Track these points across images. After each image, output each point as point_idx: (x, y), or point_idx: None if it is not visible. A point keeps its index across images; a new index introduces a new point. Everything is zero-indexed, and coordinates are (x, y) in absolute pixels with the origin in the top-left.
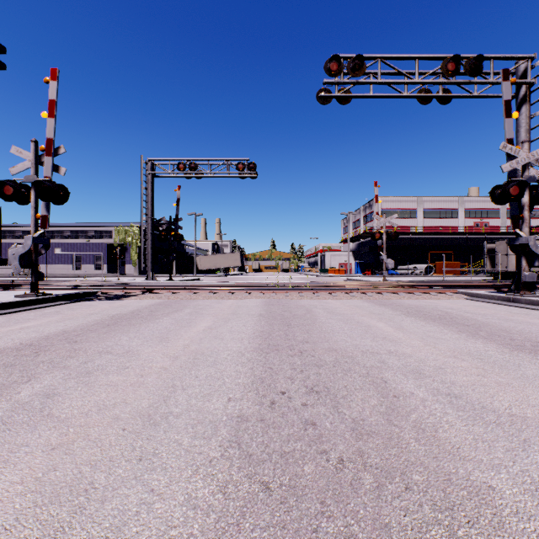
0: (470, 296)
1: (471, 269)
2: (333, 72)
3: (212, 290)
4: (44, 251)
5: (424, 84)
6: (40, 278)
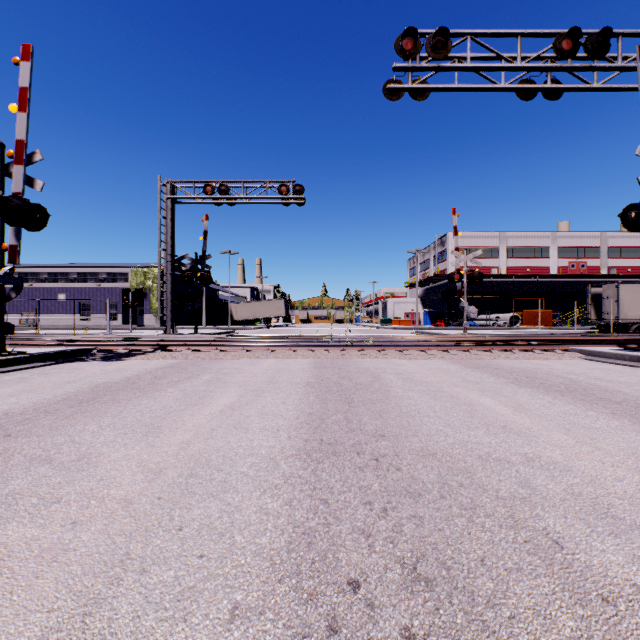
0: (587, 354)
1: (575, 320)
2: (406, 51)
3: (245, 347)
4: (14, 294)
5: (529, 70)
6: (7, 331)
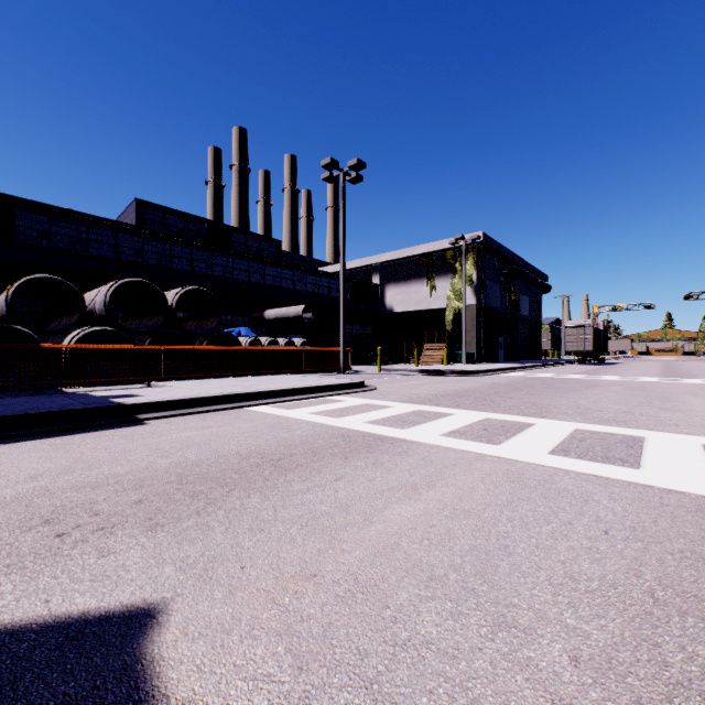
0: None
1: None
2: (686, 299)
3: (640, 359)
4: None
5: None
6: None
